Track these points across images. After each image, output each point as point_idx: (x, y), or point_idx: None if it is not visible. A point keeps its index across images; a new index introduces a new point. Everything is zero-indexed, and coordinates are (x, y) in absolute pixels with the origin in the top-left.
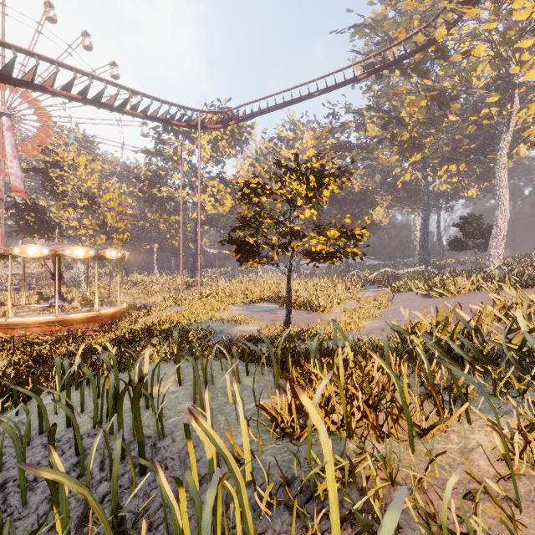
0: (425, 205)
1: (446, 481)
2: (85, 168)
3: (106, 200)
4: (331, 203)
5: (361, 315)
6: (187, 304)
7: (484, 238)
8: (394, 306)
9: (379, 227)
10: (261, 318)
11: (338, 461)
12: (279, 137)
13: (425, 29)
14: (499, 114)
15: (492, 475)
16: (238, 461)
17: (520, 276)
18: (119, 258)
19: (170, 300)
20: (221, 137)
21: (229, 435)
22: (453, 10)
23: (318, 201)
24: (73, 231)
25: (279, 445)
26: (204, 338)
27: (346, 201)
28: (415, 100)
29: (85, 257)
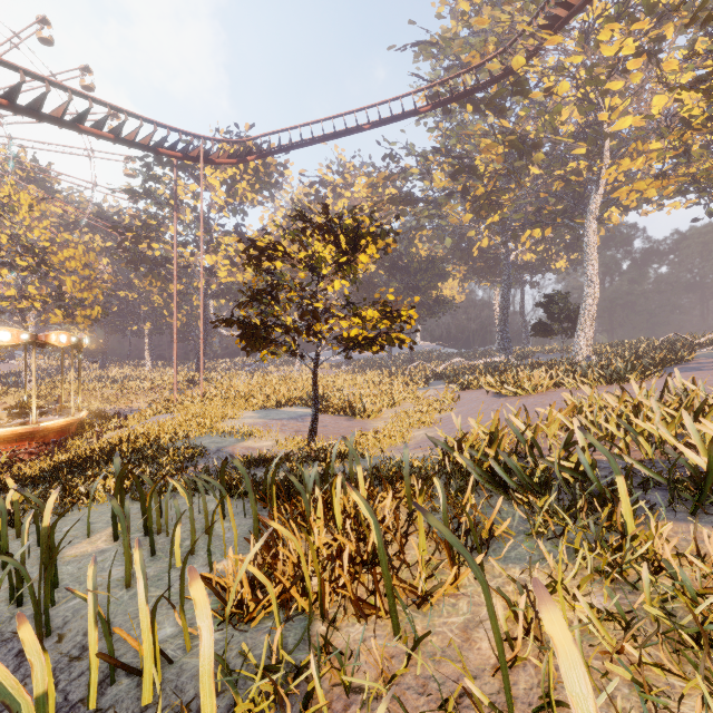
0: (506, 278)
1: (429, 681)
2: (30, 210)
3: (63, 258)
4: (390, 273)
5: (414, 422)
6: (182, 410)
7: (571, 322)
8: (458, 408)
9: (451, 306)
10: (281, 429)
11: (285, 660)
12: (323, 182)
13: (503, 56)
14: (589, 170)
15: (492, 663)
16: (138, 673)
17: (605, 369)
18: (77, 345)
19: (158, 405)
20: (241, 177)
21: (124, 633)
22: (533, 35)
23: (350, 269)
24: (8, 303)
25: (219, 636)
26: (184, 461)
27: (409, 271)
28: (491, 145)
29: (14, 342)
